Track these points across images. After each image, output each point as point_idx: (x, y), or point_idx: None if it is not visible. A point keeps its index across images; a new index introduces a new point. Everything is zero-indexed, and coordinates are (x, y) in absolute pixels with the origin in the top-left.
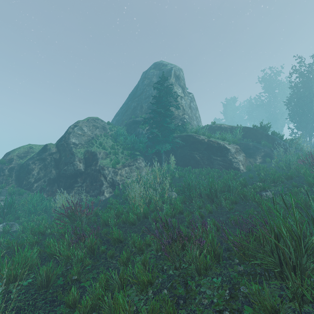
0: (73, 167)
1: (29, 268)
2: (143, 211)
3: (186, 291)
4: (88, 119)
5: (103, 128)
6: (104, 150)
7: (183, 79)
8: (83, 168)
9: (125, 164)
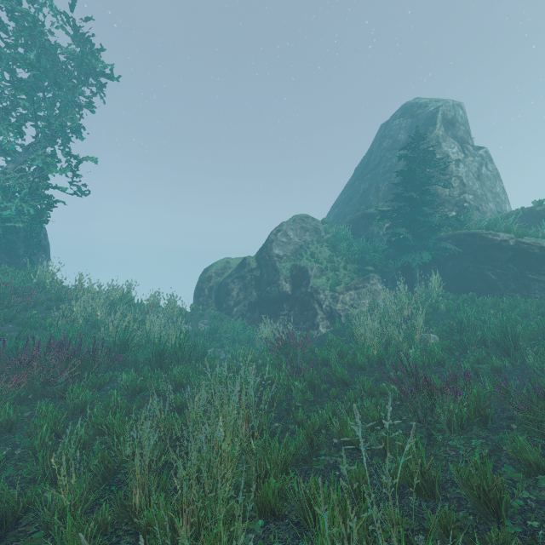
0: (278, 288)
1: (253, 388)
2: (378, 353)
3: (428, 439)
4: (294, 220)
5: (315, 230)
6: (318, 264)
7: (464, 122)
8: (289, 289)
9: (349, 286)
